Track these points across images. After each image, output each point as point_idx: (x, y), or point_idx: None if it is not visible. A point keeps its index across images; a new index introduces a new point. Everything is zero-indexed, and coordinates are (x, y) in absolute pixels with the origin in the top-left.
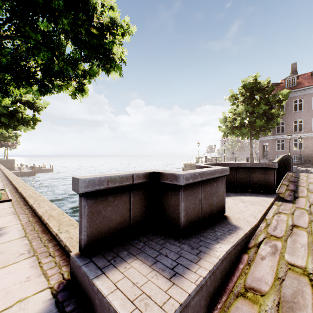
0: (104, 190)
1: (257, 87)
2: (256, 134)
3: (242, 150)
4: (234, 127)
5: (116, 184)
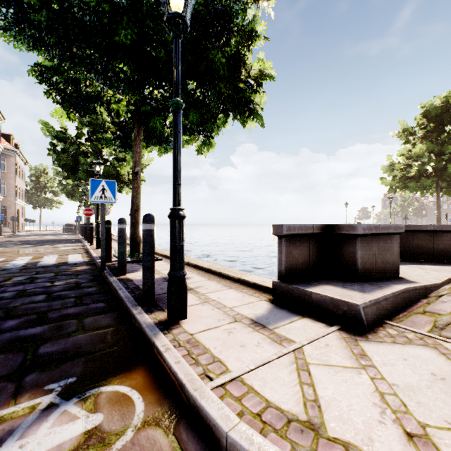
0: (294, 236)
1: (450, 113)
2: (447, 187)
3: (422, 215)
4: (408, 178)
5: (303, 231)
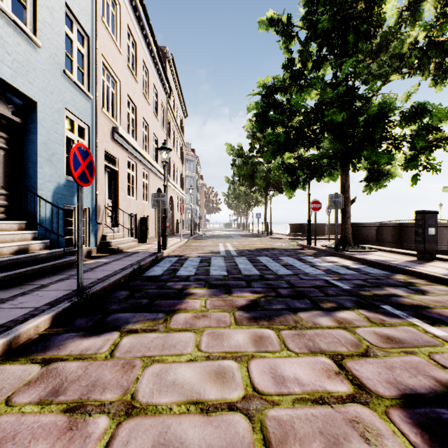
0: (292, 225)
1: None
2: None
3: None
4: None
5: (294, 225)
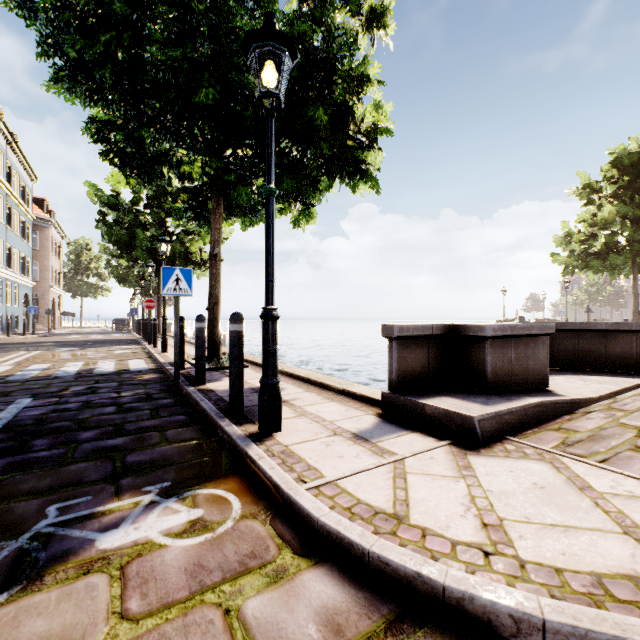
0: (409, 338)
1: None
2: None
3: (619, 305)
4: (591, 254)
5: (419, 333)
